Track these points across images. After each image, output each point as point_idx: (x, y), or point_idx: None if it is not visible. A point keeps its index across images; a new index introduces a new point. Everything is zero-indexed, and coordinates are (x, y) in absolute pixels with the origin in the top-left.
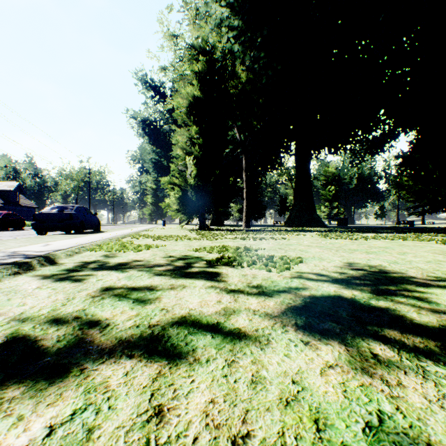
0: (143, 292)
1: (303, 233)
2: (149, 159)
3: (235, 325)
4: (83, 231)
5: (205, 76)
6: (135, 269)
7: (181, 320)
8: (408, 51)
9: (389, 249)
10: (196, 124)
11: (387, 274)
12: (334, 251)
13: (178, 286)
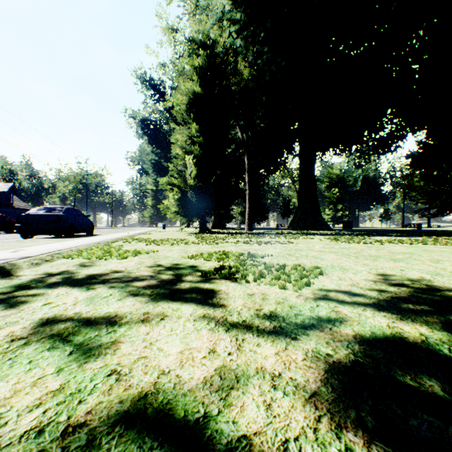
0: (97, 329)
1: (310, 237)
2: (148, 160)
3: (239, 425)
4: (73, 235)
5: (206, 71)
6: (107, 284)
7: (135, 407)
8: (417, 47)
9: (415, 255)
10: (197, 122)
11: (442, 292)
12: (354, 258)
13: (154, 315)
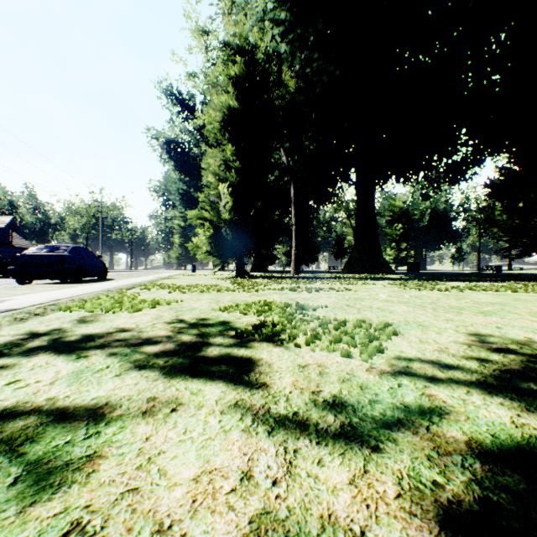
0: (71, 429)
1: (370, 282)
2: (175, 190)
3: None
4: (81, 279)
5: (244, 82)
6: (106, 350)
7: None
8: (498, 53)
9: (508, 306)
10: (233, 143)
11: None
12: (432, 311)
13: (163, 403)
